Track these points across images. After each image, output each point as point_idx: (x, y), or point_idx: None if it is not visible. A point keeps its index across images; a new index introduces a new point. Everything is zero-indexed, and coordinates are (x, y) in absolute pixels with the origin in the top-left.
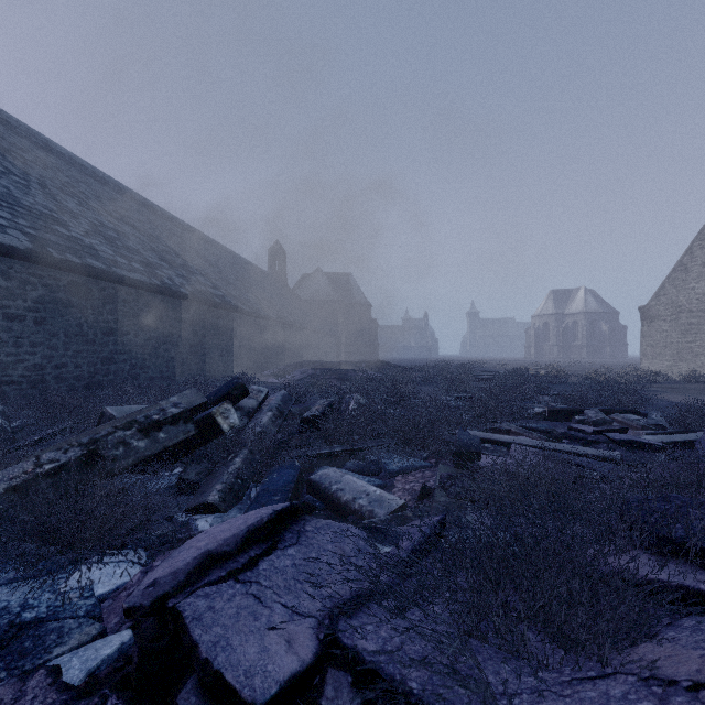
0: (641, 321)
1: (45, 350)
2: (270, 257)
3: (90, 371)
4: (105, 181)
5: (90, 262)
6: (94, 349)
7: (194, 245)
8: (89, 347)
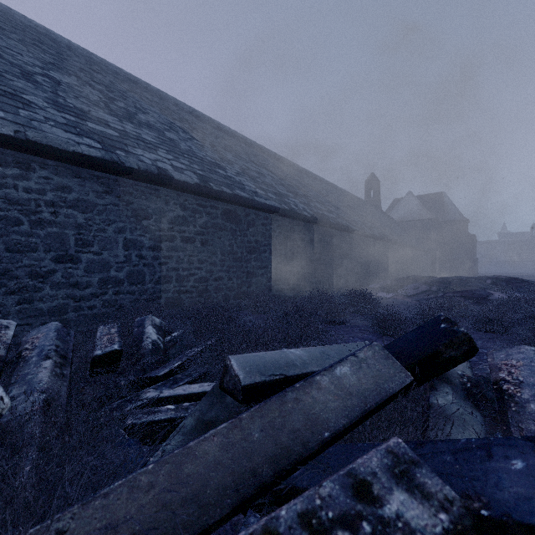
0: None
1: (208, 266)
2: (366, 187)
3: (238, 283)
4: (251, 145)
5: (238, 193)
6: (241, 265)
7: (309, 182)
8: (237, 263)
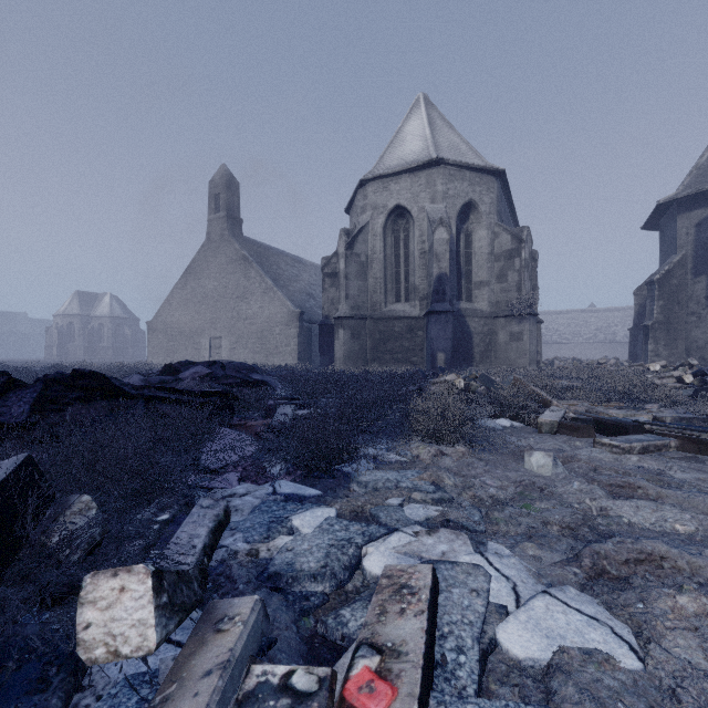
0: (148, 331)
1: None
2: None
3: None
4: None
5: None
6: None
7: None
8: None
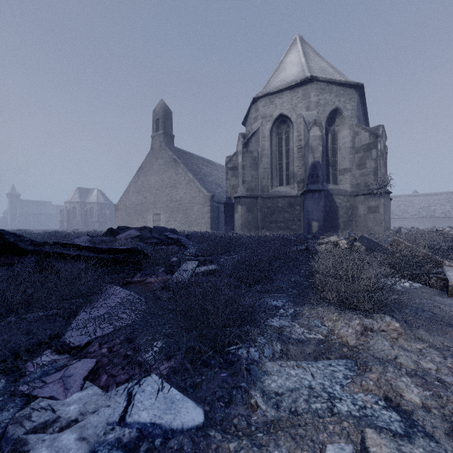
0: (115, 210)
1: None
2: None
3: None
4: None
5: None
6: None
7: None
8: None
